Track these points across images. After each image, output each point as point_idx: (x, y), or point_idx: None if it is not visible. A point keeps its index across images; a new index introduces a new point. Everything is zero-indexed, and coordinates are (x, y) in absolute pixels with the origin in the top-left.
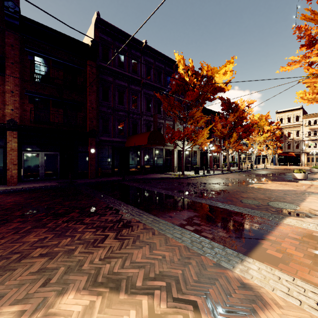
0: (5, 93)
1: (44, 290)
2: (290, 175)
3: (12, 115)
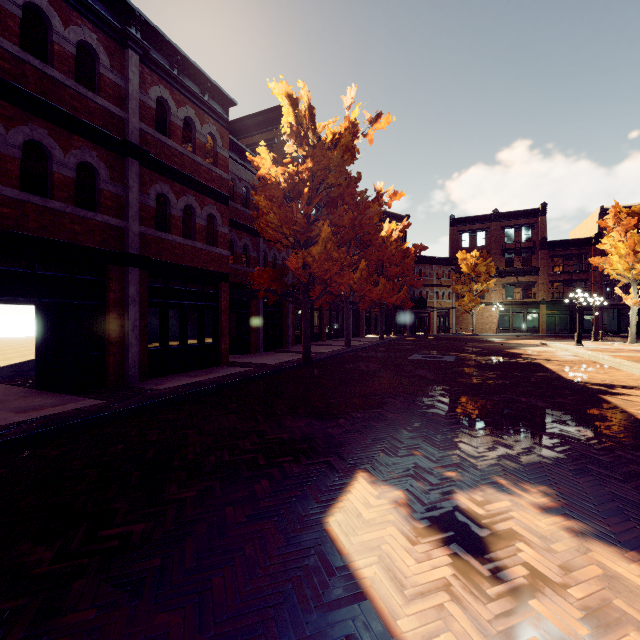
0: (538, 285)
1: None
2: None
3: (543, 296)
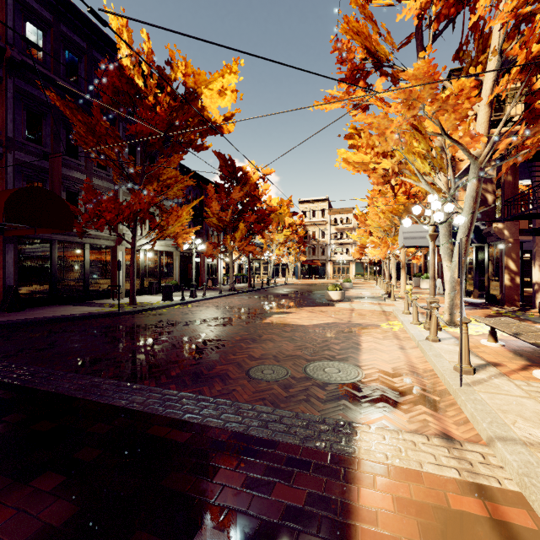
0: None
1: None
2: (320, 293)
3: None
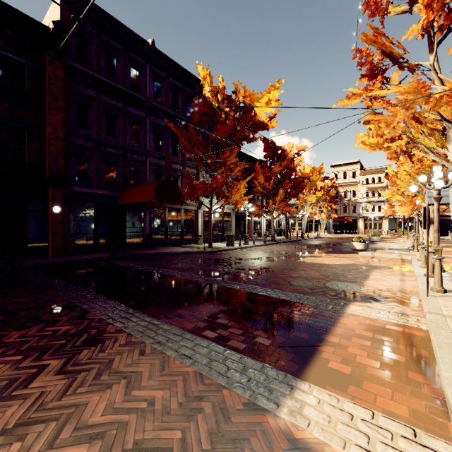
0: None
1: None
2: (348, 245)
3: None
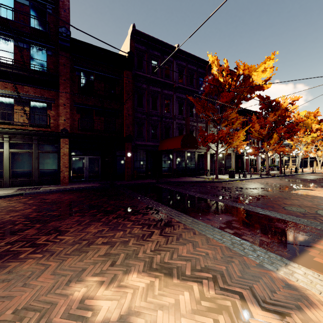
0: (59, 106)
1: (113, 269)
2: None
3: (64, 124)
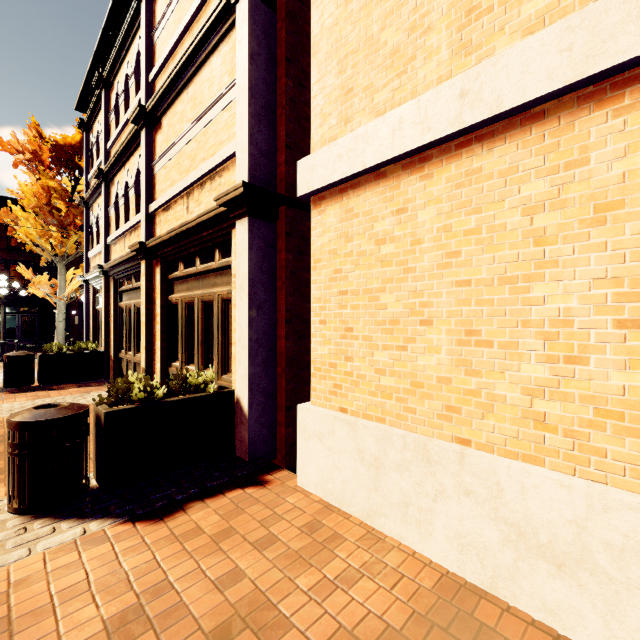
0: None
1: None
2: None
3: None
